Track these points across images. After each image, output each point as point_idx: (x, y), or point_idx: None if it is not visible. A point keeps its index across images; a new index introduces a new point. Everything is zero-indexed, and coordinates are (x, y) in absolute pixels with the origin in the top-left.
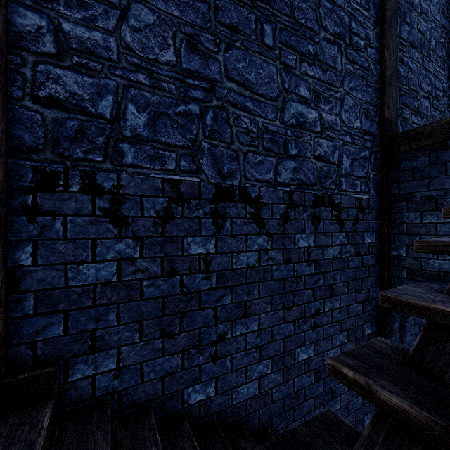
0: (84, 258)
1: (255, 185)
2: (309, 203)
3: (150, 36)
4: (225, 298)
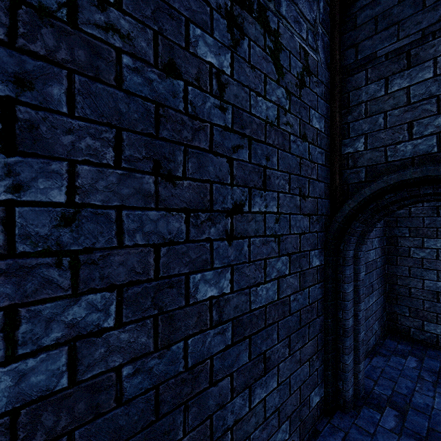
0: None
1: None
2: None
3: None
4: None
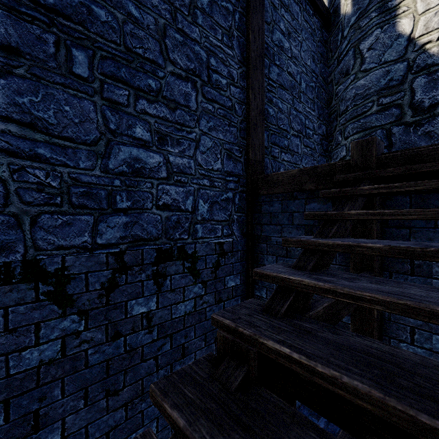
0: None
1: (56, 254)
2: (149, 261)
3: None
4: None
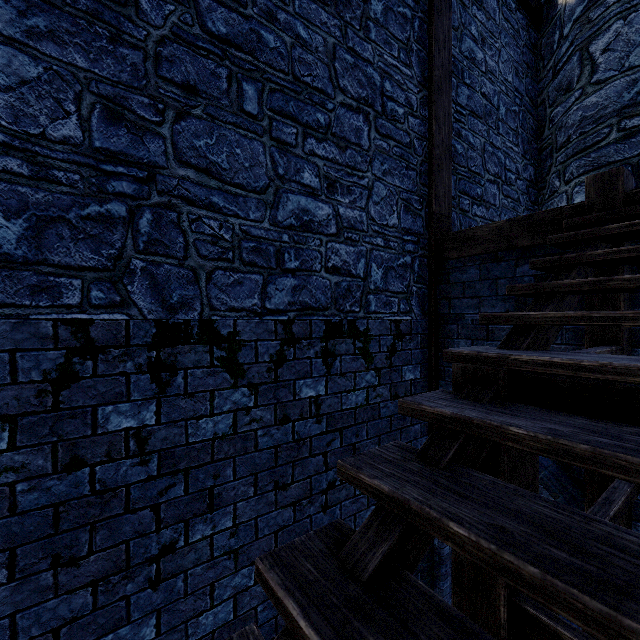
0: None
1: (228, 316)
2: (318, 335)
3: (31, 99)
4: (174, 489)
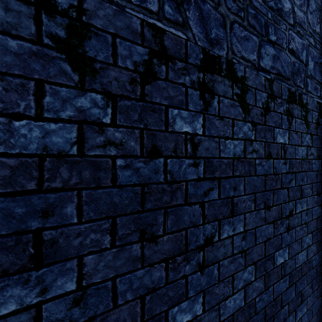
0: (21, 109)
1: (241, 63)
2: (284, 97)
3: None
4: (212, 192)
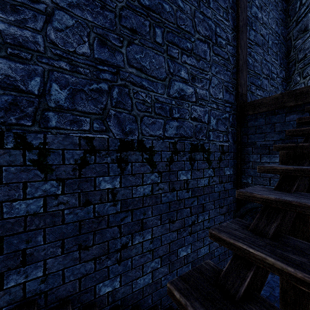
0: (16, 197)
1: (149, 139)
2: (187, 150)
3: (70, 35)
4: (127, 218)
